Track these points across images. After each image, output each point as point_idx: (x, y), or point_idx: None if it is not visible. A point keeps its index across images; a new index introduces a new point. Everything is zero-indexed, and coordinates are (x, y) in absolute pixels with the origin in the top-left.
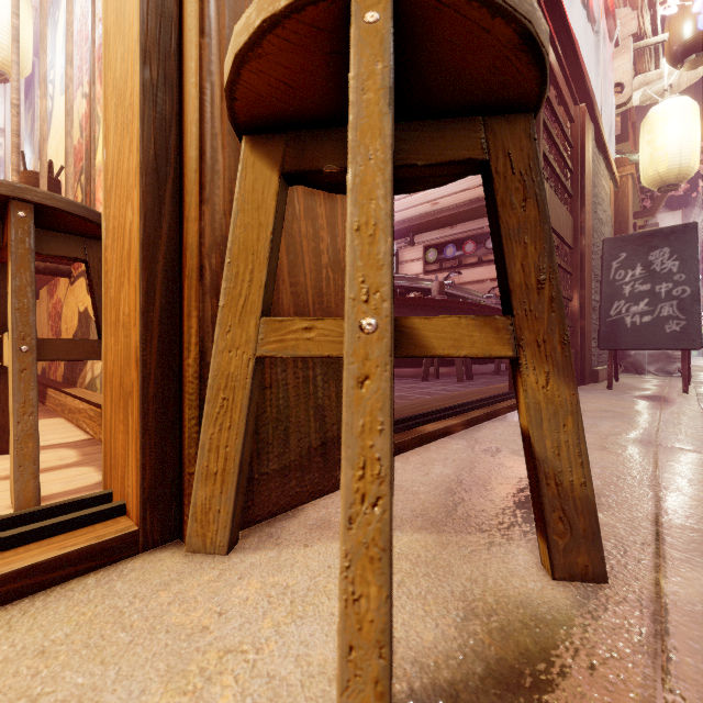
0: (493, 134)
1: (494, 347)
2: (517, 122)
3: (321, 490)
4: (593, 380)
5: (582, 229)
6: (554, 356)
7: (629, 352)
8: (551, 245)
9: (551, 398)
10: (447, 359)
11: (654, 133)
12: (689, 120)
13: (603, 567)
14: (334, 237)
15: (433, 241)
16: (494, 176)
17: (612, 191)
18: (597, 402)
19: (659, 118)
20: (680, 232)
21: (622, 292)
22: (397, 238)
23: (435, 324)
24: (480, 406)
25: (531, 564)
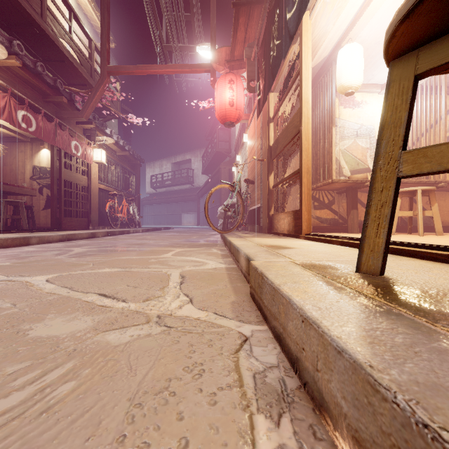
0: None
1: None
2: None
3: None
4: None
5: None
6: None
7: None
8: None
9: None
10: None
11: None
12: None
13: None
14: None
15: None
16: None
17: None
18: None
19: None
20: None
21: None
22: None
23: None
24: None
25: None
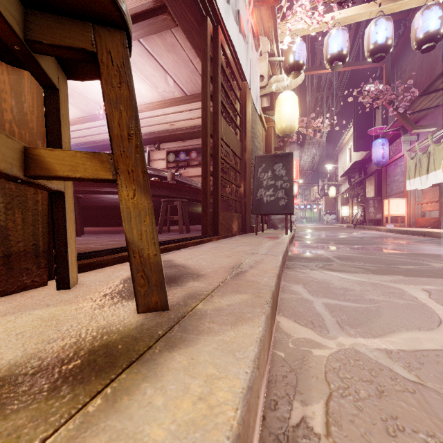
0: (100, 37)
1: (100, 173)
2: (116, 34)
3: (3, 291)
4: (252, 231)
5: (245, 149)
6: (138, 180)
7: (271, 217)
8: (137, 114)
9: (137, 205)
10: (177, 221)
11: (280, 107)
12: (294, 104)
13: (166, 301)
14: (20, 102)
15: (172, 148)
16: (100, 64)
17: (264, 133)
18: (245, 240)
19: (282, 100)
20: (286, 156)
21: (262, 184)
22: (149, 144)
23: (57, 154)
24: (176, 242)
25: (132, 309)
